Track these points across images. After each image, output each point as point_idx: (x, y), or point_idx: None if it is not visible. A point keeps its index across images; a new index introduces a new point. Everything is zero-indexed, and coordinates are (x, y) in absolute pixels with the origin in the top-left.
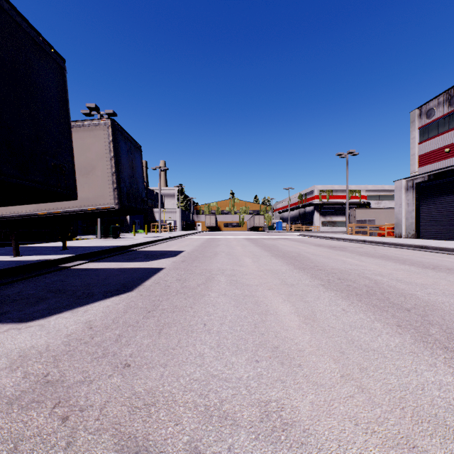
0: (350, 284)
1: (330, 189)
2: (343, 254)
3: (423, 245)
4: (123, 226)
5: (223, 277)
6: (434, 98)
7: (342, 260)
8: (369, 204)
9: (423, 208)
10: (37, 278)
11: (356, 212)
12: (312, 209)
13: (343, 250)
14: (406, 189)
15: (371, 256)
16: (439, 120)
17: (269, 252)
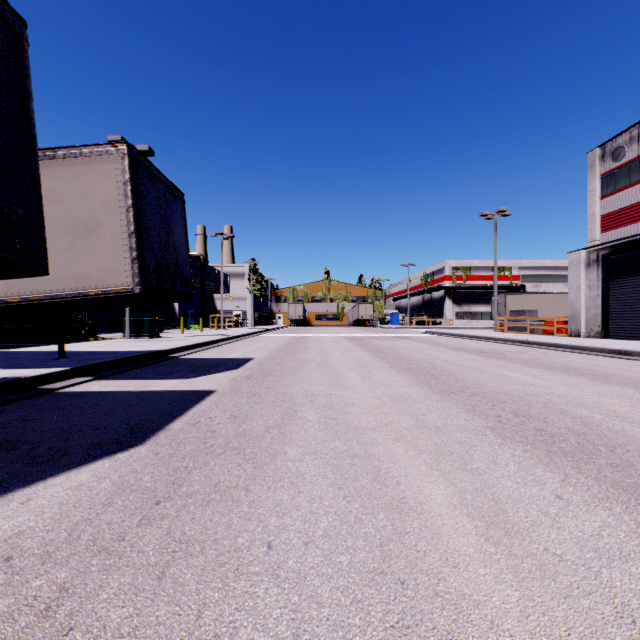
0: (539, 426)
1: (468, 266)
2: (502, 364)
3: (623, 350)
4: (170, 319)
5: (313, 411)
6: (624, 131)
7: (505, 376)
8: (523, 288)
9: (614, 292)
10: None
11: (507, 299)
12: (442, 295)
13: (499, 356)
14: (586, 265)
15: (548, 368)
16: (632, 163)
17: (386, 361)
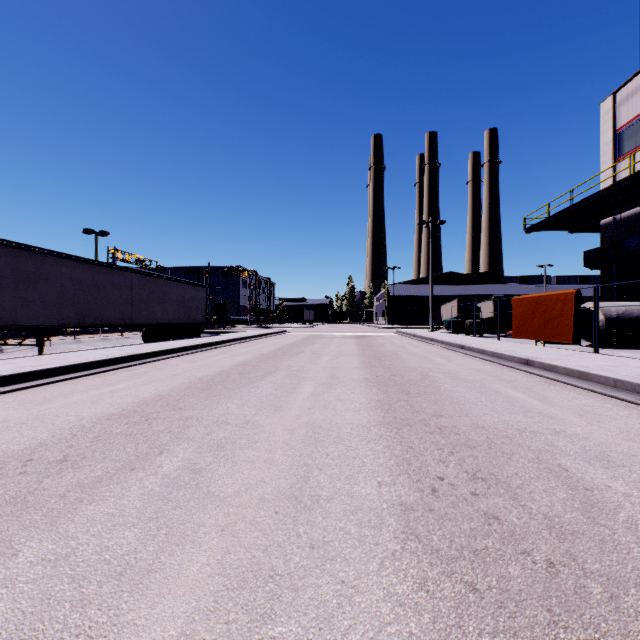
0: None
1: None
2: None
3: None
4: None
5: None
6: None
7: None
8: None
9: None
10: None
11: None
12: None
13: None
14: None
15: None
16: None
17: None
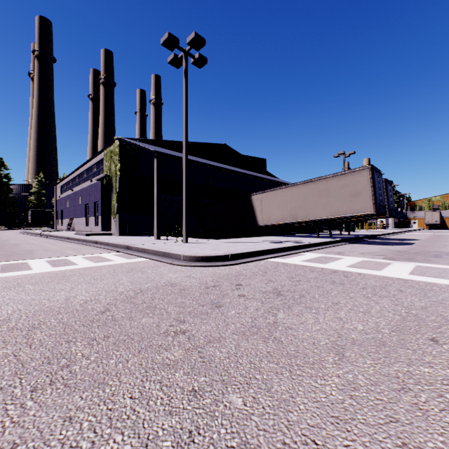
0: None
1: None
2: None
3: None
4: None
5: None
6: None
7: None
8: None
9: None
10: (364, 241)
11: None
12: None
13: None
14: None
15: None
16: None
17: None
